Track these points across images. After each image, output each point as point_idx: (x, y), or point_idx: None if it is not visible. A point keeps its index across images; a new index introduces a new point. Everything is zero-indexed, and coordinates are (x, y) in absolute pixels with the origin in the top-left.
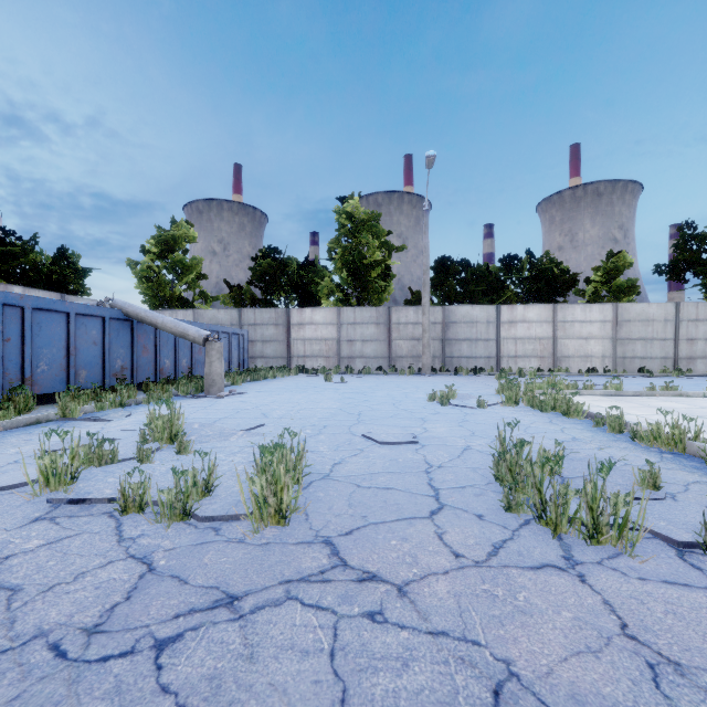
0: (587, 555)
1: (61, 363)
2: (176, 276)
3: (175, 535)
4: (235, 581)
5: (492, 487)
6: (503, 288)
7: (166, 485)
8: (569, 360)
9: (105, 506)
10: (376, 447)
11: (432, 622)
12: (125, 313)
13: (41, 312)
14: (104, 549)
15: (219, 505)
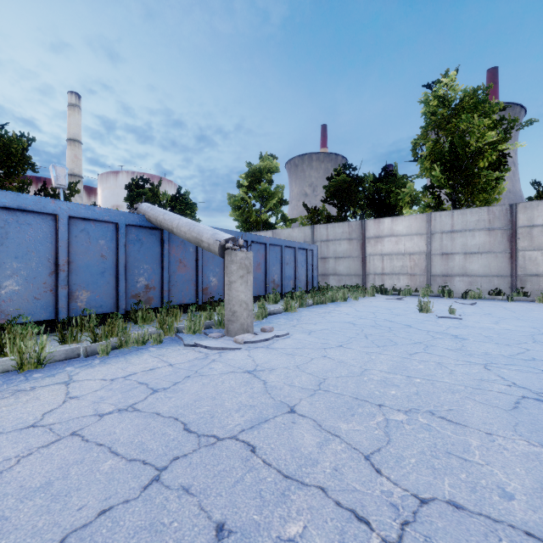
0: None
1: (45, 282)
2: (260, 203)
3: None
4: None
5: None
6: None
7: None
8: None
9: None
10: None
11: None
12: (147, 218)
13: (8, 212)
14: None
15: None
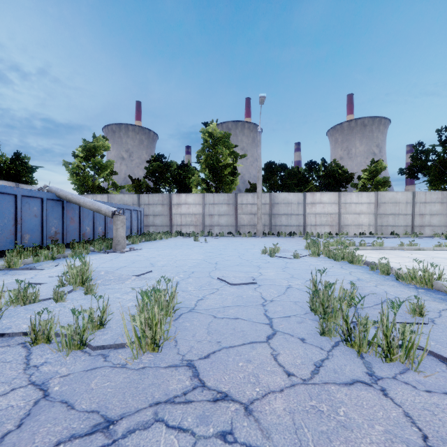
0: (384, 371)
1: (10, 230)
2: (96, 172)
3: (71, 362)
4: (114, 405)
5: (309, 316)
6: (307, 182)
7: (71, 319)
8: (348, 227)
9: (21, 338)
10: (227, 287)
11: (273, 440)
12: (57, 195)
13: None
14: (11, 377)
15: (109, 335)
